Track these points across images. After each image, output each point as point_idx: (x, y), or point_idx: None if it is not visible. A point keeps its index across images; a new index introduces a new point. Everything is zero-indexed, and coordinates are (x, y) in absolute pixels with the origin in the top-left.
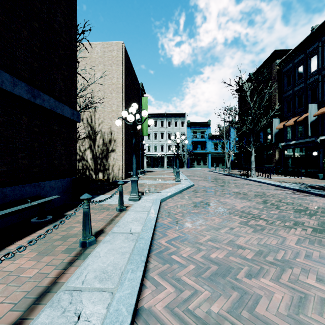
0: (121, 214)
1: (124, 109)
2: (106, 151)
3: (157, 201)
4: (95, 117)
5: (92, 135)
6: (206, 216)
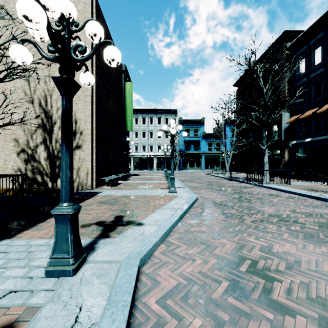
0: None
1: (95, 89)
2: None
3: (126, 279)
4: (52, 98)
5: (47, 125)
6: None
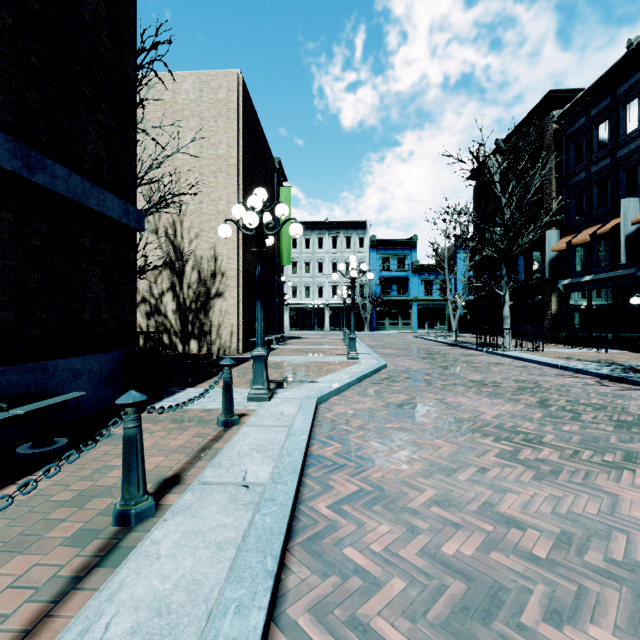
0: (227, 432)
1: None
2: (205, 296)
3: (309, 403)
4: (183, 226)
5: (177, 264)
6: (420, 437)
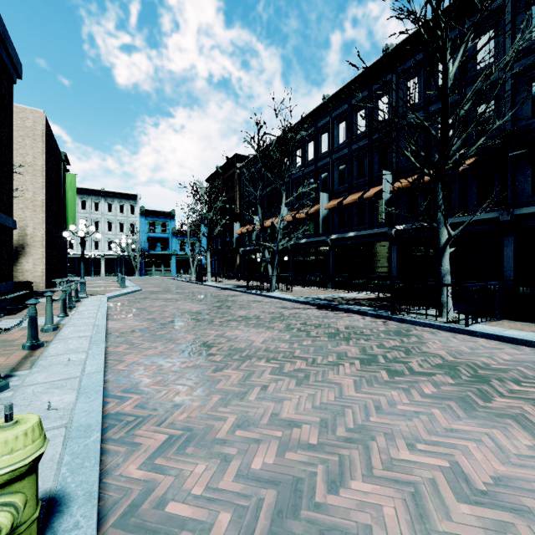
0: (78, 303)
1: (45, 199)
2: (14, 252)
3: (105, 297)
4: None
5: None
6: (143, 301)
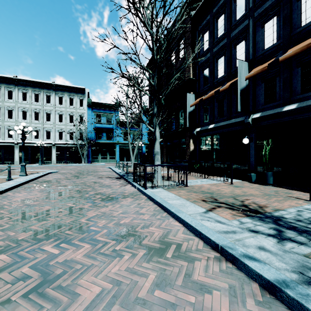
0: None
1: None
2: None
3: None
4: None
5: None
6: None
